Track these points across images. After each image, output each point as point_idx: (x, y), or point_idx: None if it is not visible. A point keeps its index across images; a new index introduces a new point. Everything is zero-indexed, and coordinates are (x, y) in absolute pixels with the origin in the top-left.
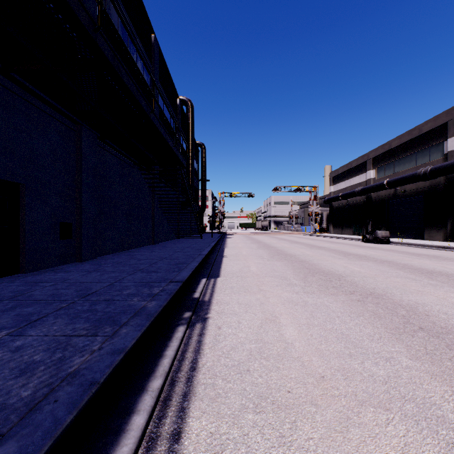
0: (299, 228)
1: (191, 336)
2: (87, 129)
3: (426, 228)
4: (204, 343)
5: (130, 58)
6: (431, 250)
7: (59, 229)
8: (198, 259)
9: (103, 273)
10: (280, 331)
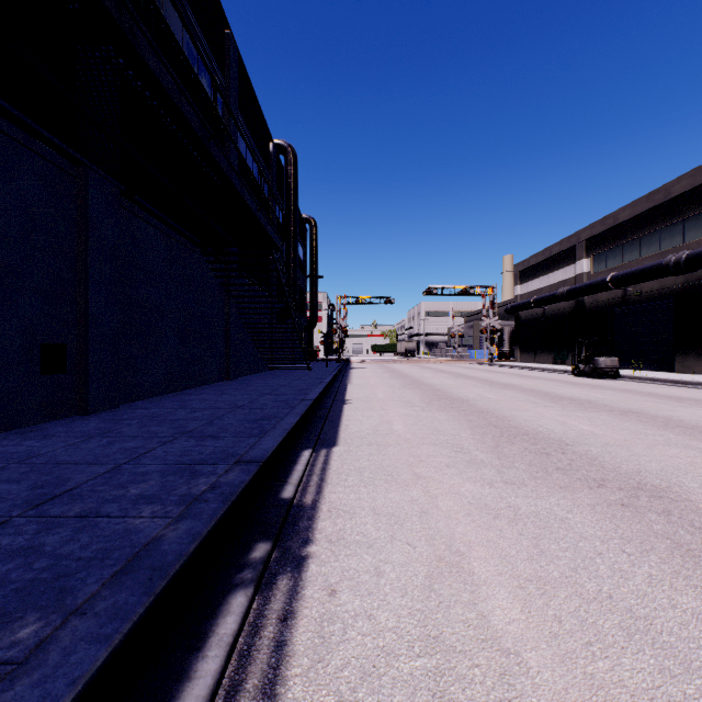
0: (465, 353)
1: (262, 624)
2: (99, 175)
3: (678, 352)
4: (291, 654)
5: (160, 19)
6: (695, 391)
7: (40, 356)
8: (298, 410)
9: (114, 440)
10: (478, 605)
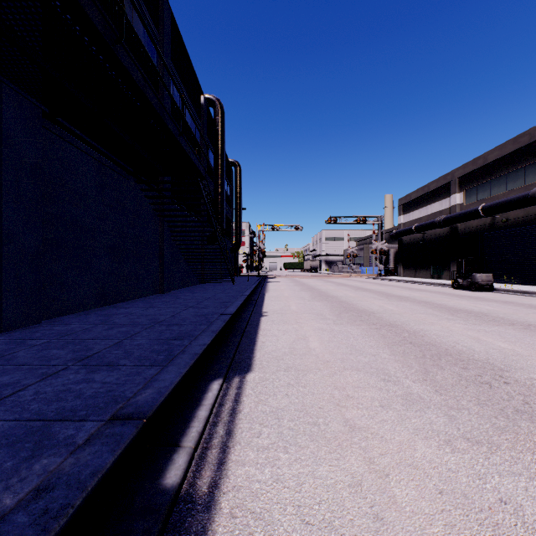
0: (358, 270)
1: None
2: (16, 93)
3: None
4: None
5: None
6: None
7: None
8: (215, 327)
9: None
10: None
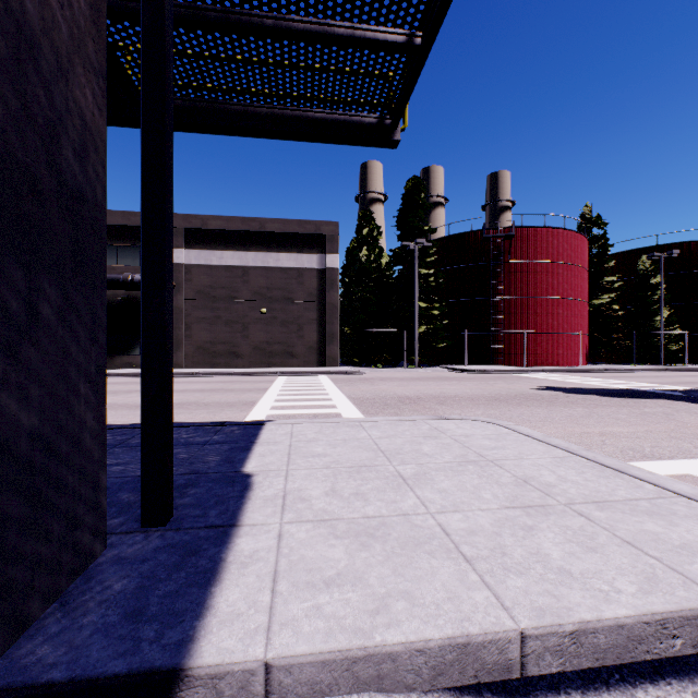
0: None
1: None
2: None
3: None
4: None
5: None
6: None
7: None
8: None
9: None
10: None
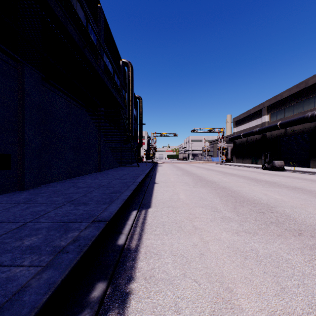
0: (210, 159)
1: None
2: (30, 68)
3: (311, 158)
4: None
5: None
6: None
7: None
8: (131, 188)
9: (30, 206)
10: None
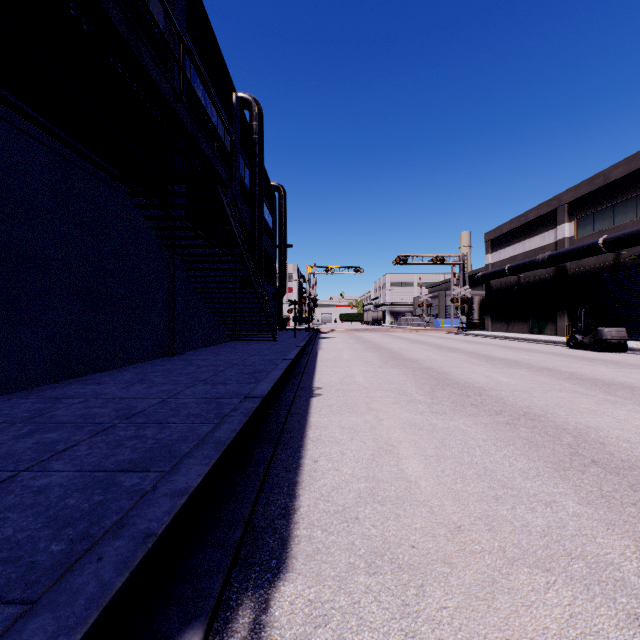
0: (432, 322)
1: None
2: None
3: None
4: None
5: None
6: None
7: None
8: (225, 431)
9: None
10: None
